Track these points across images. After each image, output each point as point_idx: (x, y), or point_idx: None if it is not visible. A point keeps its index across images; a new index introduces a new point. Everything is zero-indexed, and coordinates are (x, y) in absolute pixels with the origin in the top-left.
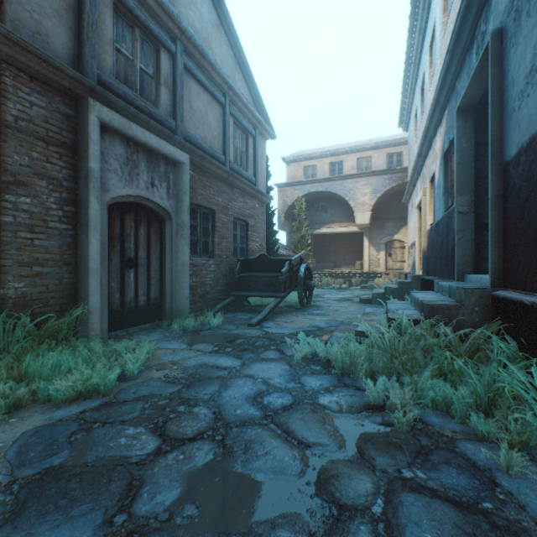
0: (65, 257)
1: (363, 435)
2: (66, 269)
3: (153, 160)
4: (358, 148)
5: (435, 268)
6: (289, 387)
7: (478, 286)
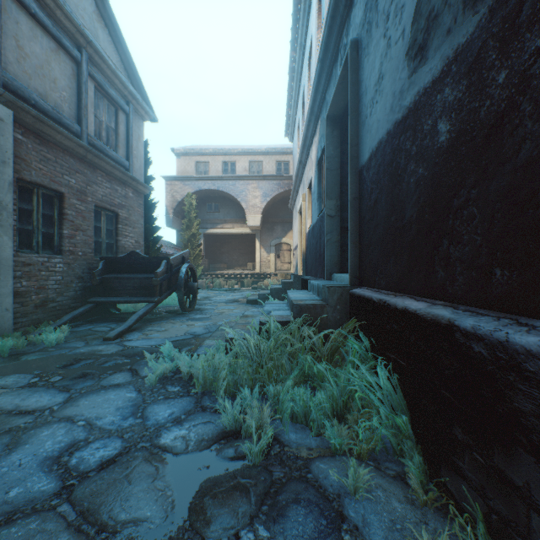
0: None
1: (205, 483)
2: None
3: None
4: (251, 151)
5: (312, 268)
6: (124, 426)
7: (341, 284)
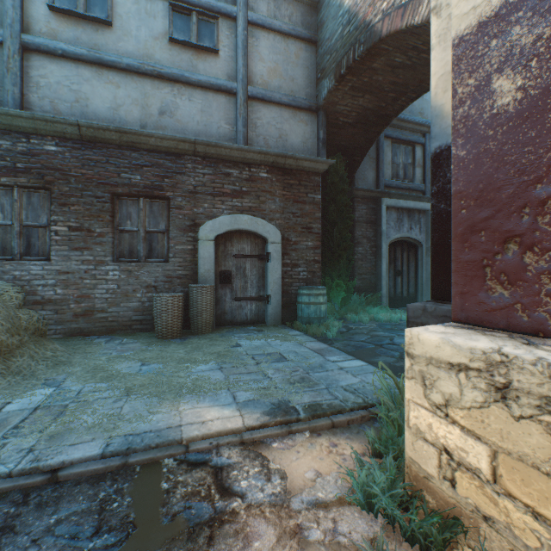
0: (372, 271)
1: None
2: (372, 276)
3: (411, 214)
4: None
5: None
6: None
7: None
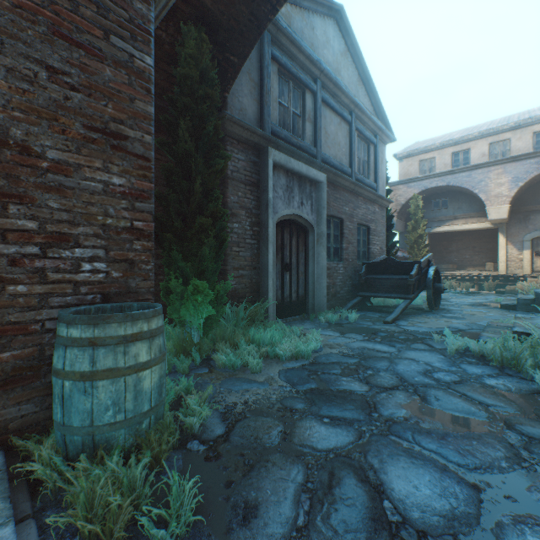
0: (253, 263)
1: (538, 407)
2: (254, 272)
3: (302, 184)
4: (491, 131)
5: None
6: (452, 370)
7: None
